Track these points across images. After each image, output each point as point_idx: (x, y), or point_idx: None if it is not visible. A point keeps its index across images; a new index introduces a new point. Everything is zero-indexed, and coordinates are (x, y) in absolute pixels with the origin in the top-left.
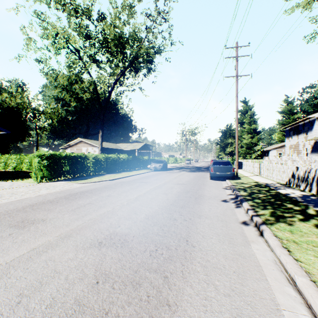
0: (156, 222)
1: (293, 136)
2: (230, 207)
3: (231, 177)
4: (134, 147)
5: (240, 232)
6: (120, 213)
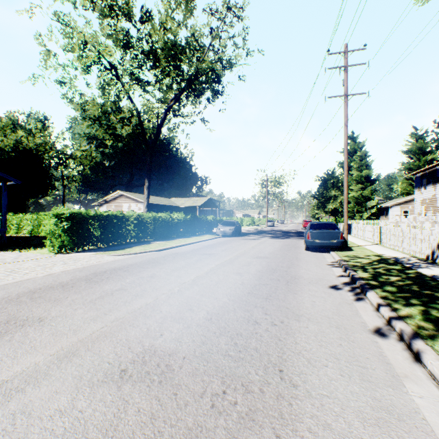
0: (224, 327)
1: (427, 186)
2: (347, 299)
3: (339, 247)
4: (195, 203)
5: (377, 352)
6: (166, 308)
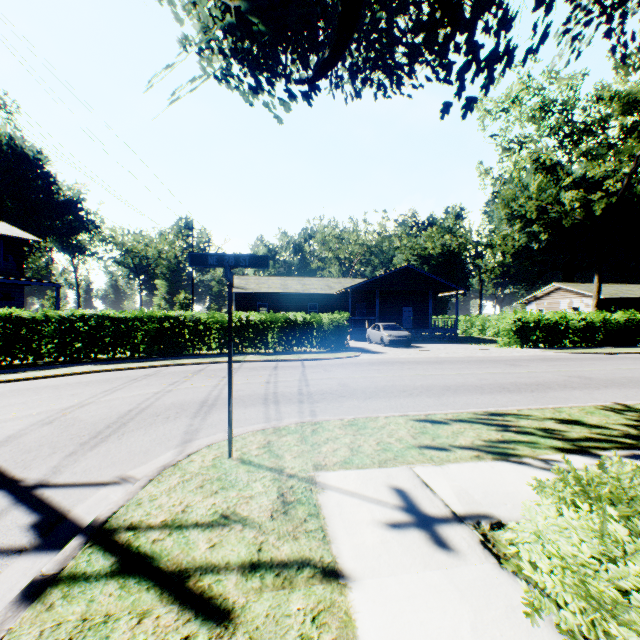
0: (629, 379)
1: None
2: None
3: None
4: None
5: None
6: (595, 372)
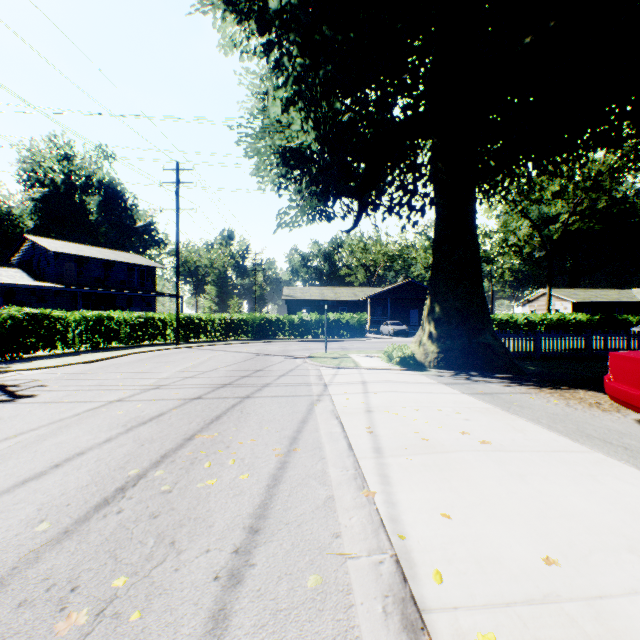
0: None
1: None
2: None
3: None
4: None
5: None
6: None
